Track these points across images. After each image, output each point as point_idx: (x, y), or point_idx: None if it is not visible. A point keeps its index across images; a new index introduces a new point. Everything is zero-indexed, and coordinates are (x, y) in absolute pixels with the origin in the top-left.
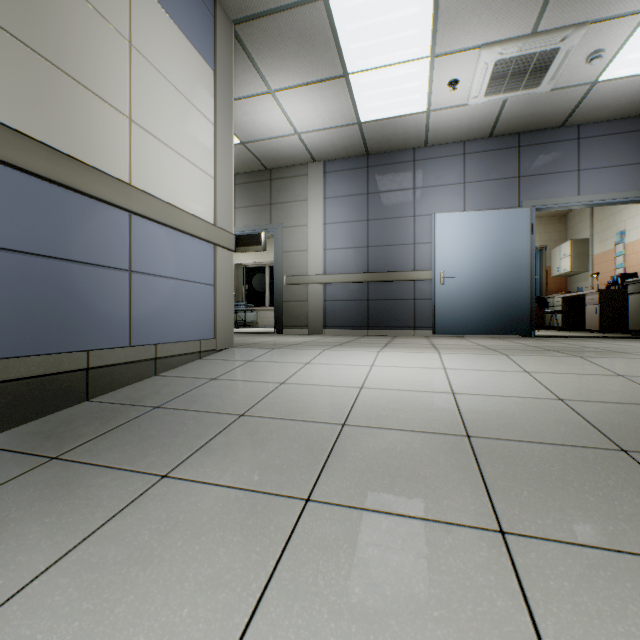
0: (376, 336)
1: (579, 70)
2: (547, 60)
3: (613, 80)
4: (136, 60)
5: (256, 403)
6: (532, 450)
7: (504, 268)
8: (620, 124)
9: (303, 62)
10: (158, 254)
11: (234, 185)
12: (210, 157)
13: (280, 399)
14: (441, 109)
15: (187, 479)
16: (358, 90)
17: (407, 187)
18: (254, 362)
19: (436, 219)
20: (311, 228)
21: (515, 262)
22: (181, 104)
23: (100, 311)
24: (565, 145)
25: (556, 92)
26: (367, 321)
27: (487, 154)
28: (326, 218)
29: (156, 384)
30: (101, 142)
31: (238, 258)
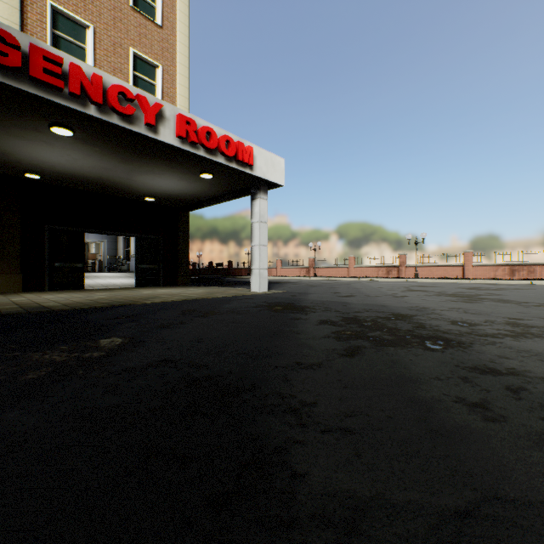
0: None
1: None
2: None
3: None
4: None
5: None
6: None
7: None
8: None
9: None
10: None
11: None
12: None
13: None
14: None
15: None
16: None
17: None
18: None
19: None
20: None
21: None
22: None
23: None
24: None
25: None
26: None
27: None
28: None
29: None
30: None
31: None
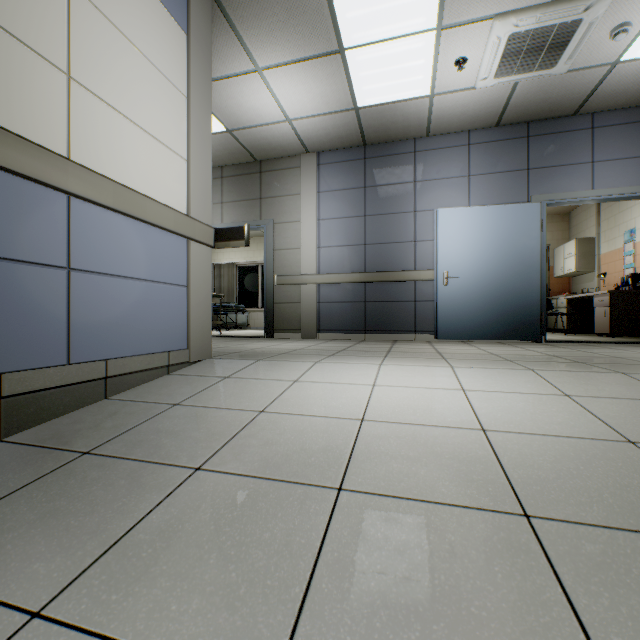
0: (374, 341)
1: (600, 48)
2: (567, 34)
3: (636, 60)
4: (77, 2)
5: (222, 446)
6: (637, 550)
7: (512, 268)
8: (638, 112)
9: (293, 34)
10: (110, 248)
11: (221, 178)
12: (182, 135)
13: (255, 439)
14: (446, 93)
15: (70, 624)
16: (355, 69)
17: (407, 180)
18: (231, 379)
19: (439, 214)
20: (304, 224)
21: (524, 261)
22: (143, 67)
23: (21, 321)
24: (578, 135)
25: (572, 74)
26: (364, 324)
27: (494, 145)
28: (320, 213)
29: (101, 412)
30: (23, 100)
31: (229, 257)
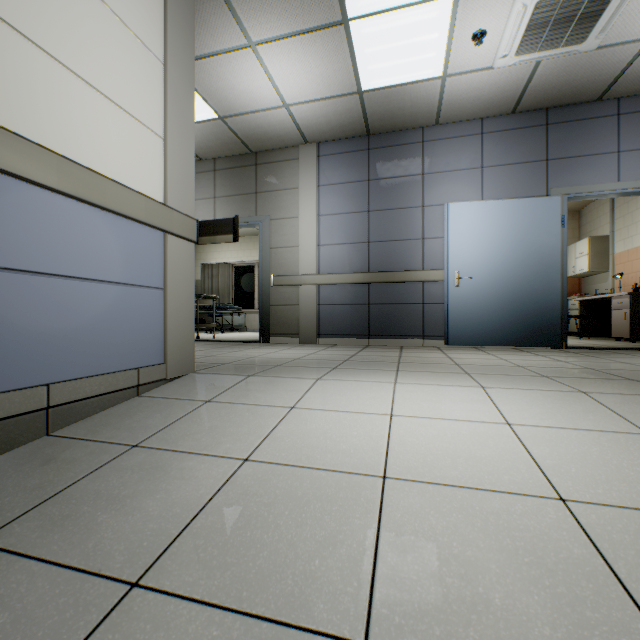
0: (379, 347)
1: (637, 19)
2: (602, 1)
3: None
4: None
5: (181, 531)
6: None
7: (530, 267)
8: None
9: None
10: (55, 241)
11: (214, 171)
12: (157, 108)
13: (231, 516)
14: (459, 74)
15: None
16: (360, 44)
17: (414, 172)
18: (213, 404)
19: (450, 209)
20: (303, 220)
21: (543, 260)
22: (103, 17)
23: None
24: (602, 122)
25: (602, 51)
26: (368, 329)
27: (509, 133)
28: (320, 209)
29: (31, 460)
30: None
31: (225, 256)
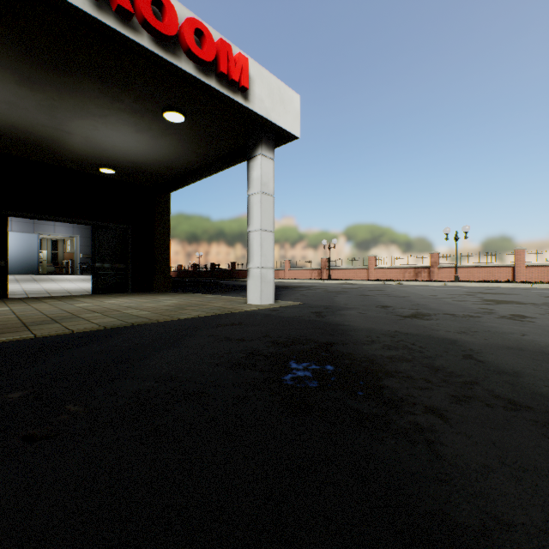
0: None
1: None
2: None
3: None
4: None
5: None
6: None
7: (28, 252)
8: None
9: None
10: None
11: None
12: None
13: None
14: None
15: None
16: None
17: None
18: None
19: None
20: None
21: (33, 251)
22: None
23: None
24: None
25: None
26: None
27: None
28: None
29: None
30: None
31: None
